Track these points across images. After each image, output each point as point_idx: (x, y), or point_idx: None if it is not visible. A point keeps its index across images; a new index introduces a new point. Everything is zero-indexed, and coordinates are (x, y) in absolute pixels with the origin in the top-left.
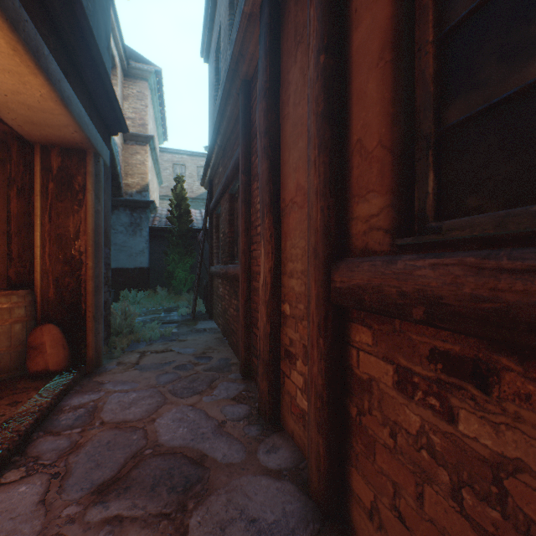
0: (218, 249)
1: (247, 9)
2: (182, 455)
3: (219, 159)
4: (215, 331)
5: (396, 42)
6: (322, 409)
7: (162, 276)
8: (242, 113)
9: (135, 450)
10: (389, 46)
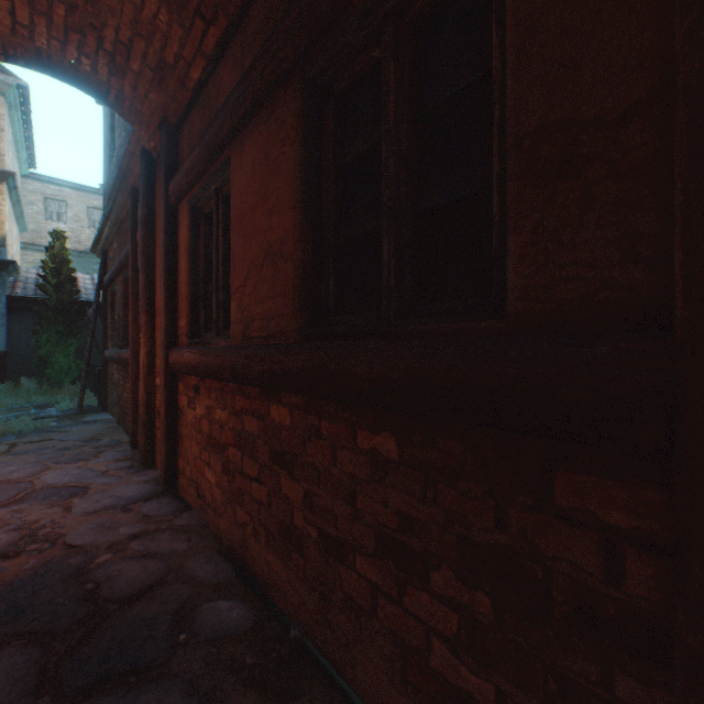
0: (114, 330)
1: (131, 149)
2: (69, 486)
3: (115, 234)
4: (109, 421)
5: (191, 250)
6: (165, 431)
7: (29, 364)
8: (132, 216)
9: (26, 489)
10: (188, 250)
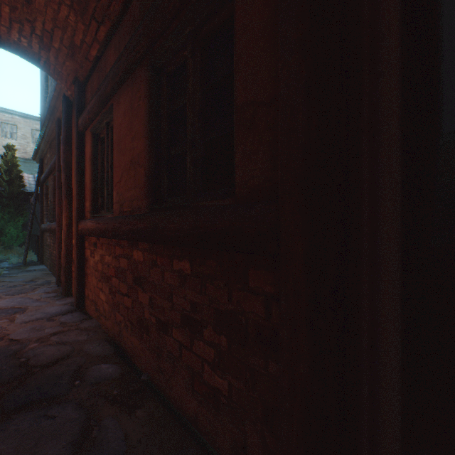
0: (48, 211)
1: (56, 94)
2: (14, 307)
3: (48, 148)
4: (44, 270)
5: (93, 159)
6: (77, 272)
7: None
8: (58, 137)
9: None
10: (91, 160)
